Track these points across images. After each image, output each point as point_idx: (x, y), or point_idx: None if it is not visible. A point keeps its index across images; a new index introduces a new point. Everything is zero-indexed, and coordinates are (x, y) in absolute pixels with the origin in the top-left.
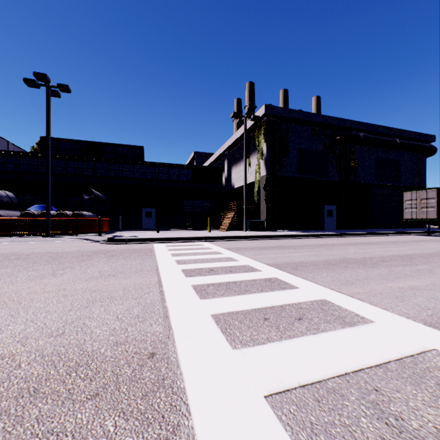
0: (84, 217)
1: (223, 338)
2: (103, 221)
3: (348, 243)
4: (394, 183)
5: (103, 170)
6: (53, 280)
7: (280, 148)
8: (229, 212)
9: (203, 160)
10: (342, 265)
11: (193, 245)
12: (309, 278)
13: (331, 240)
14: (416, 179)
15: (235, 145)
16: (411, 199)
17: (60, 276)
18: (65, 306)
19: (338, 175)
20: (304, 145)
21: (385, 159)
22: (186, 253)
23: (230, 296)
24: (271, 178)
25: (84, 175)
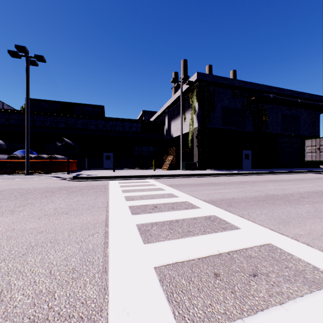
0: (57, 159)
1: (169, 312)
2: (72, 162)
3: (265, 180)
4: (295, 133)
5: (73, 124)
6: (8, 218)
7: (208, 106)
8: (169, 156)
9: (150, 117)
10: (270, 202)
11: (141, 182)
12: (245, 216)
13: (251, 178)
14: (312, 130)
15: (174, 104)
16: (311, 145)
17: (17, 214)
18: (2, 253)
19: (253, 127)
20: (227, 104)
21: (288, 115)
22: (134, 189)
23: (174, 239)
24: (202, 129)
25: (58, 127)
